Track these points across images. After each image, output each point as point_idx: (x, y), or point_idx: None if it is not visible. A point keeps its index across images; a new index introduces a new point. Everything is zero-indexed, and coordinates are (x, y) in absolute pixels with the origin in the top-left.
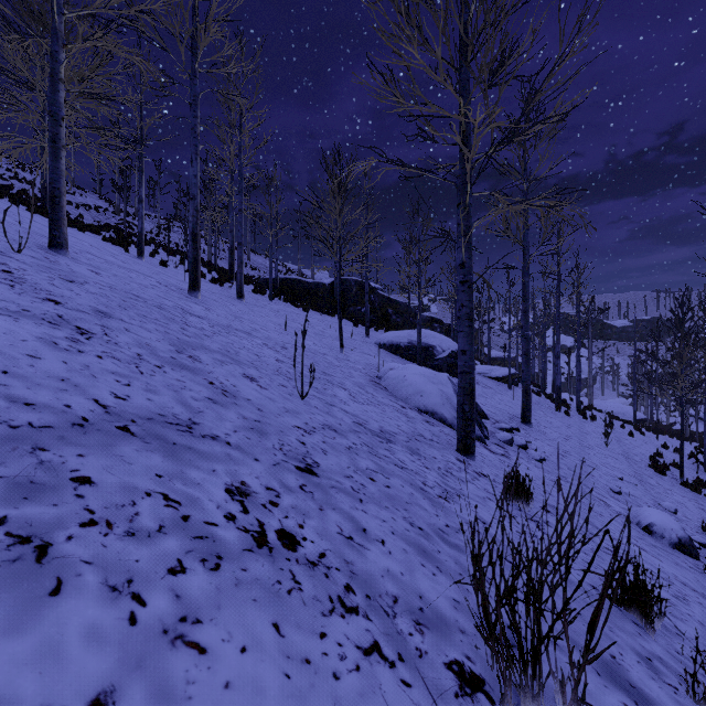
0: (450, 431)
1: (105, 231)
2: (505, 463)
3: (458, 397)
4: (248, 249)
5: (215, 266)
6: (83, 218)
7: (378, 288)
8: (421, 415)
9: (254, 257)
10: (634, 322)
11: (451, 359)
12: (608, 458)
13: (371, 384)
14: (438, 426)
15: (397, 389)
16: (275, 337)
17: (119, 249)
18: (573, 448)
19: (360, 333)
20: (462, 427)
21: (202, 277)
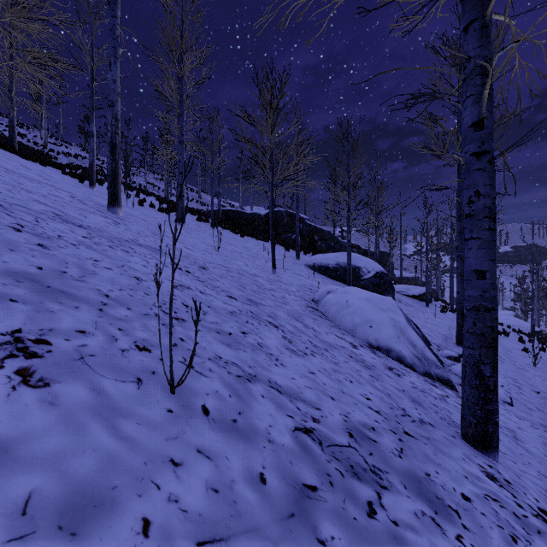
0: (419, 381)
1: (73, 169)
2: (508, 434)
3: (467, 350)
4: (199, 189)
5: (167, 200)
6: (57, 160)
7: (306, 218)
8: (377, 355)
9: (204, 196)
10: (532, 246)
11: (376, 279)
12: (546, 381)
13: (308, 311)
14: (404, 374)
15: (339, 317)
16: (197, 255)
17: (74, 180)
18: (514, 372)
19: (291, 256)
20: (478, 402)
21: (151, 206)
